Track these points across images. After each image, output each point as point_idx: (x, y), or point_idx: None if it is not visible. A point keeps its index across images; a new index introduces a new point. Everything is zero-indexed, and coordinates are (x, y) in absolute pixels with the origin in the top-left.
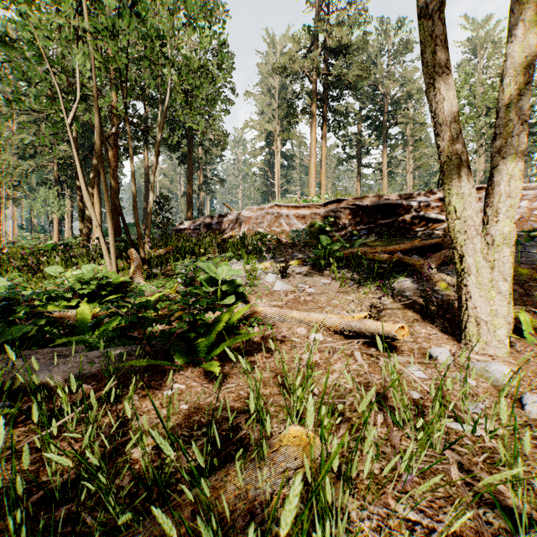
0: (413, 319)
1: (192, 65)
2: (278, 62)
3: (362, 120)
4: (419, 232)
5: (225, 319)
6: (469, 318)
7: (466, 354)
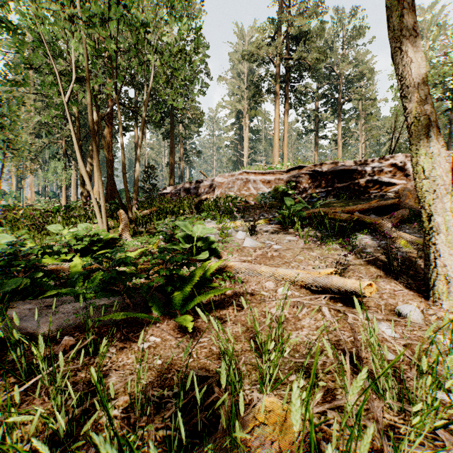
0: (376, 275)
1: (172, 50)
2: (247, 50)
3: (319, 98)
4: (373, 194)
5: (199, 274)
6: (437, 276)
7: (435, 312)
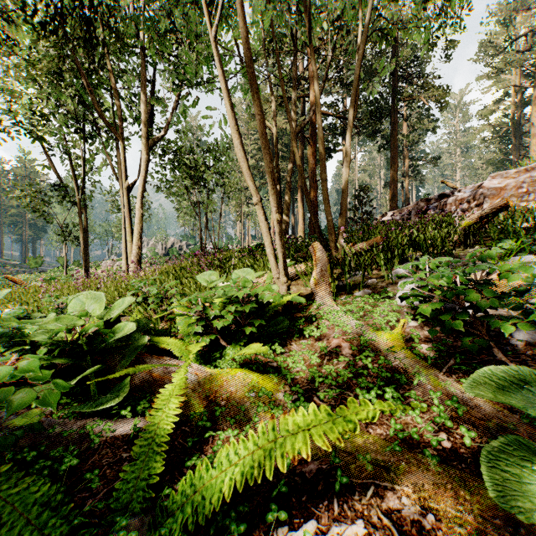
0: None
1: None
2: None
3: None
4: None
5: None
6: None
7: None
